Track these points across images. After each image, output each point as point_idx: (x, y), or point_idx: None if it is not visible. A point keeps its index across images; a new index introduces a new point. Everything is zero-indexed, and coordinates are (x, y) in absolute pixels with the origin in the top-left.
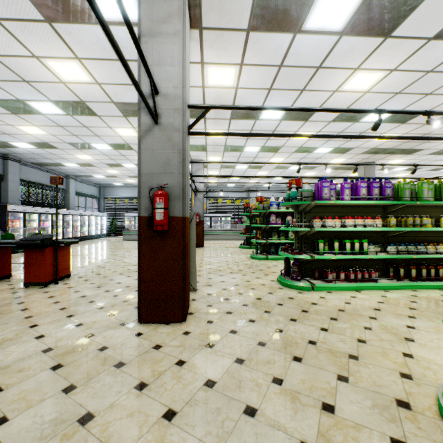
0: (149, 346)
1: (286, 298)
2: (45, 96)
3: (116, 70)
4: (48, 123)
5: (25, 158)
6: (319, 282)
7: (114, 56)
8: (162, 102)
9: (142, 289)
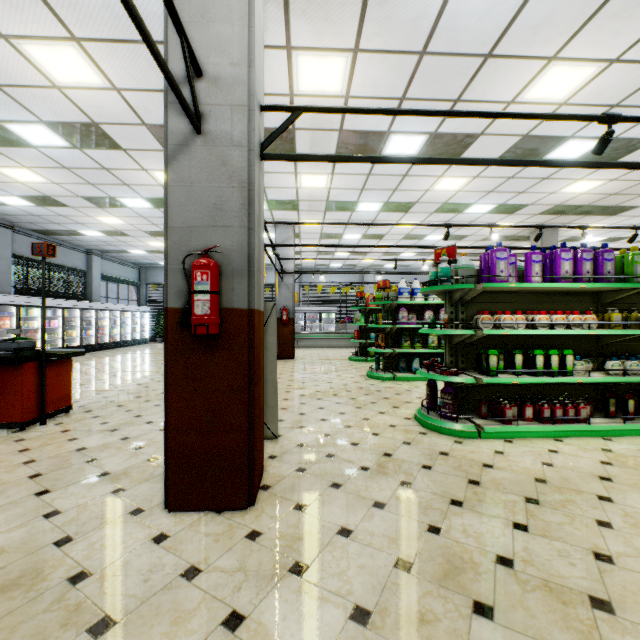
0: (174, 570)
1: (435, 454)
2: (32, 113)
3: (144, 63)
4: (45, 163)
5: (20, 223)
6: (490, 424)
7: (137, 34)
8: (209, 91)
9: (171, 446)
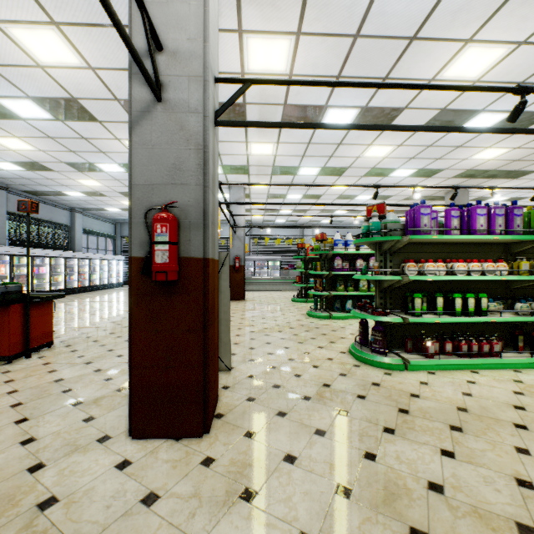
0: (134, 497)
1: (368, 385)
2: (20, 90)
3: (114, 45)
4: (32, 133)
5: (13, 185)
6: (415, 357)
7: (108, 19)
8: (168, 63)
9: (134, 381)
